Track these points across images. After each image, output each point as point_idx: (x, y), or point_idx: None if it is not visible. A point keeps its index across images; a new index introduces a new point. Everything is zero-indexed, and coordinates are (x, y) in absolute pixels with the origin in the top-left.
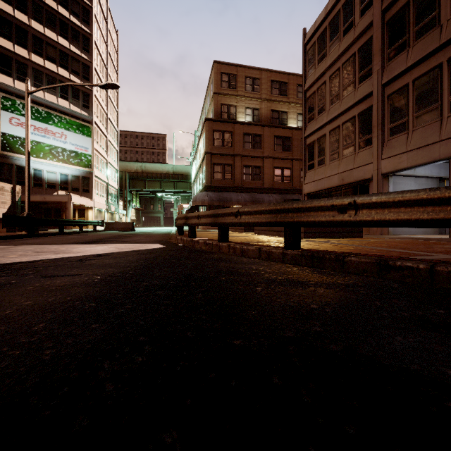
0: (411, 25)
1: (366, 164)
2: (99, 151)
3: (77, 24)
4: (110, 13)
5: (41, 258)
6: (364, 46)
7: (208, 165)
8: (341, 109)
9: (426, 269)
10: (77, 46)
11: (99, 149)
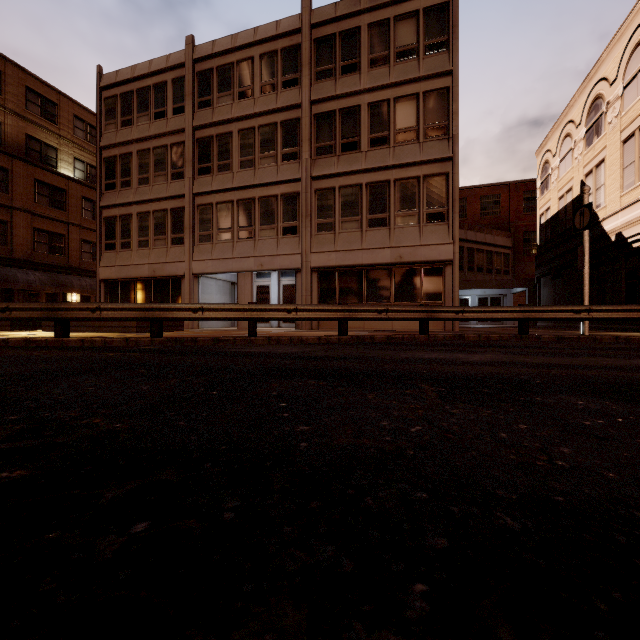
0: (215, 157)
1: (179, 261)
2: None
3: None
4: None
5: None
6: (177, 146)
7: None
8: (152, 196)
9: (233, 339)
10: None
11: None
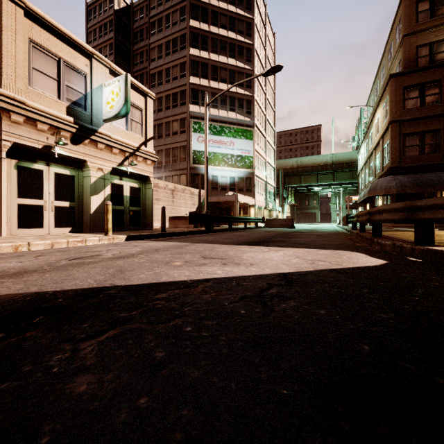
0: None
1: None
2: (259, 152)
3: (242, 40)
4: (268, 18)
5: (202, 276)
6: None
7: (395, 138)
8: None
9: None
10: (242, 60)
11: (259, 150)
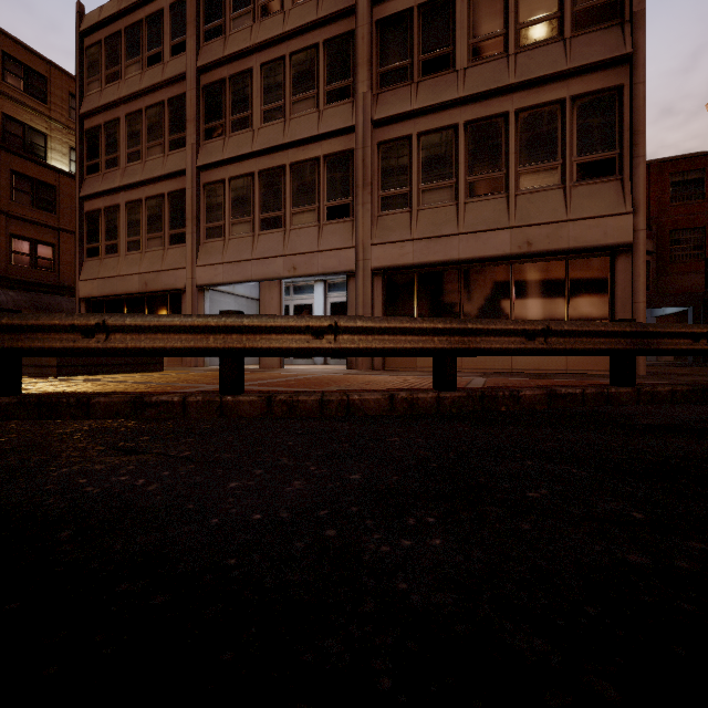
0: (228, 110)
1: (178, 268)
2: None
3: None
4: None
5: None
6: (177, 101)
7: None
8: (144, 176)
9: (180, 401)
10: None
11: None
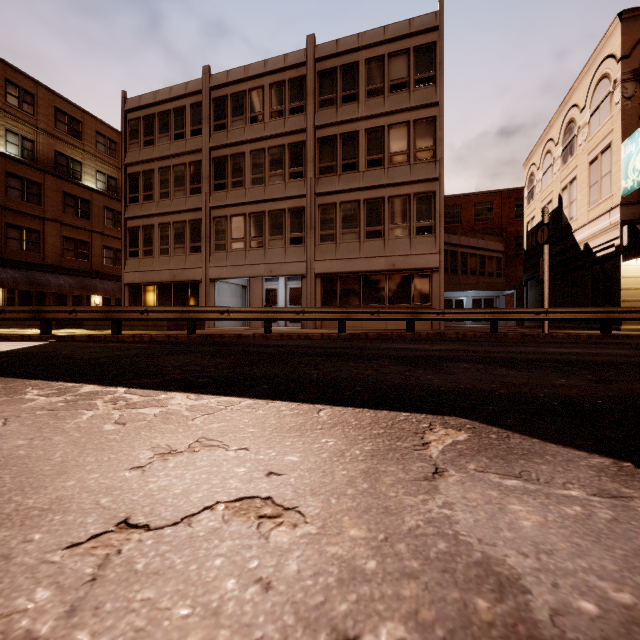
0: (229, 174)
1: (197, 267)
2: None
3: None
4: None
5: None
6: (195, 164)
7: None
8: (173, 208)
9: (253, 336)
10: None
11: None
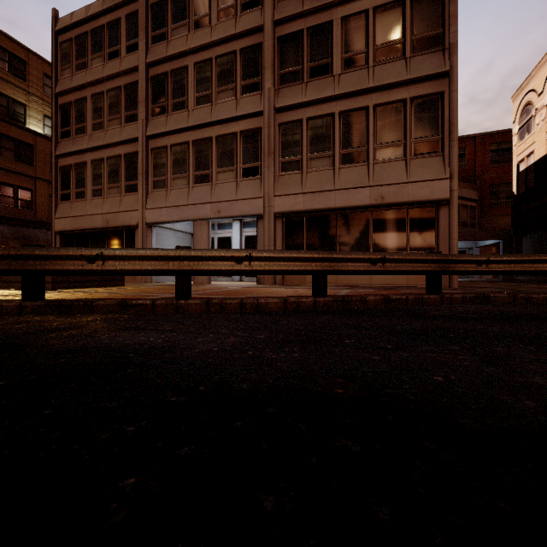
0: (170, 95)
1: (132, 210)
2: None
3: None
4: None
5: None
6: (131, 87)
7: None
8: (106, 141)
9: (151, 304)
10: None
11: None
